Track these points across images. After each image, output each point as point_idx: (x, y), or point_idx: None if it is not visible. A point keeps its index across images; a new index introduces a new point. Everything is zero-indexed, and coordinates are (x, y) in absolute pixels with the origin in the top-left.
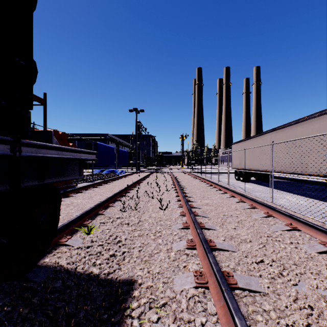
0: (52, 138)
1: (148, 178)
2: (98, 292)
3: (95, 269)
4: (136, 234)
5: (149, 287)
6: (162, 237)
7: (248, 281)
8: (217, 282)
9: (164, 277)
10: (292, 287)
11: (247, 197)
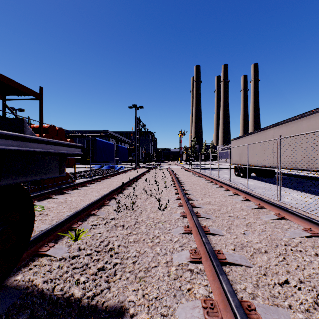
0: (24, 127)
1: (147, 174)
2: None
3: (77, 289)
4: (131, 240)
5: None
6: (160, 245)
7: (276, 317)
8: None
9: (163, 306)
10: None
11: (253, 196)
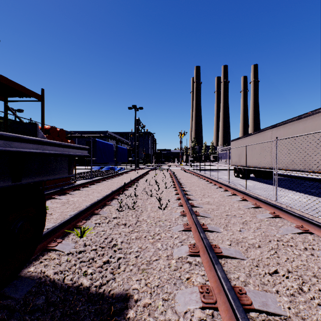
0: (37, 131)
1: (147, 175)
2: (86, 311)
3: (86, 280)
4: (133, 237)
5: (146, 305)
6: (161, 241)
7: (264, 300)
8: (230, 306)
9: (164, 292)
10: (318, 309)
11: (250, 196)
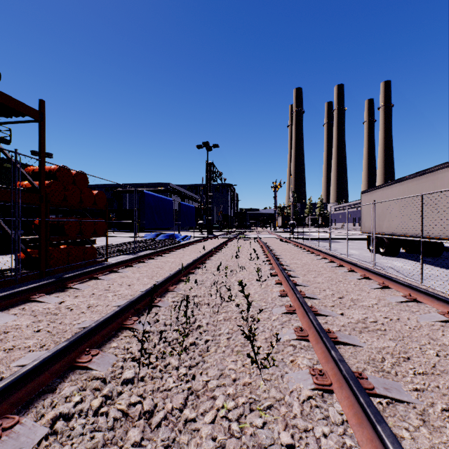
0: None
1: (224, 247)
2: None
3: None
4: None
5: None
6: None
7: None
8: None
9: None
10: None
11: None
